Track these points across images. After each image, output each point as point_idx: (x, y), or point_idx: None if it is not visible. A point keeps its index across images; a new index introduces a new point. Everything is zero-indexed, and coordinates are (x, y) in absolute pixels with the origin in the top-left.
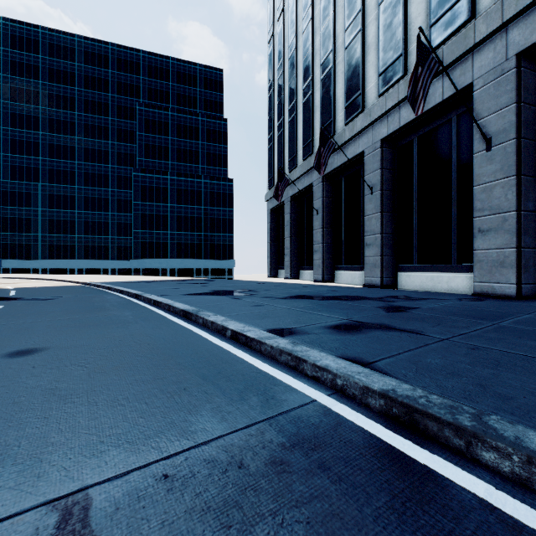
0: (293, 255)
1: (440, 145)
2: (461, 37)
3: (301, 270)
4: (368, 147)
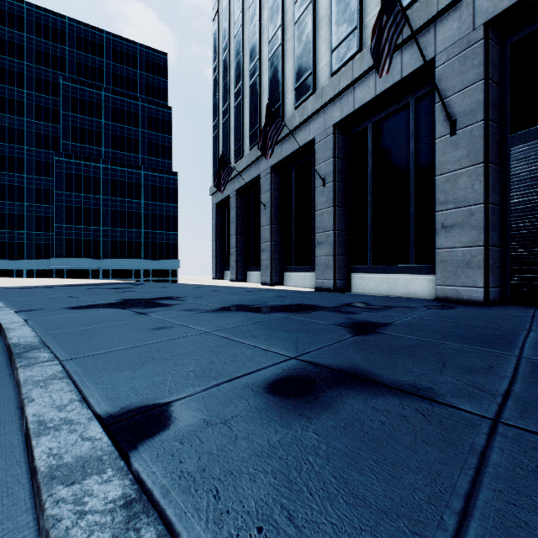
0: (240, 254)
1: (396, 132)
2: (423, 4)
3: (249, 271)
4: (319, 134)
